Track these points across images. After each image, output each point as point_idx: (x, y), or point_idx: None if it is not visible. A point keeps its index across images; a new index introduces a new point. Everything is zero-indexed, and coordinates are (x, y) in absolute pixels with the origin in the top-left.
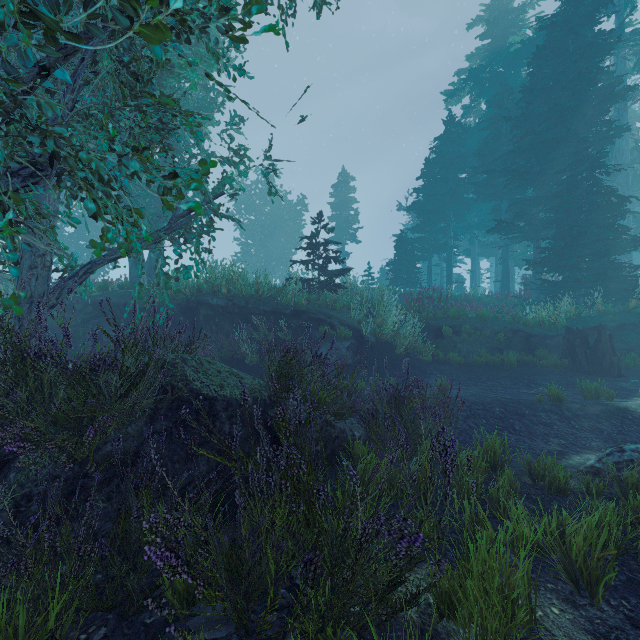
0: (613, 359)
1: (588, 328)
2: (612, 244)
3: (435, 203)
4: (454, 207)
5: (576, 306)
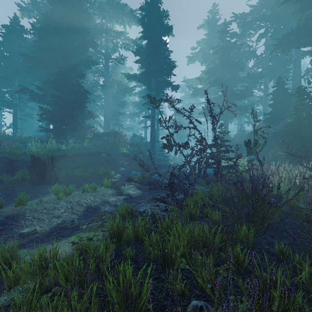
0: (52, 173)
1: (58, 156)
2: (80, 113)
3: (3, 72)
4: (18, 79)
5: (57, 143)
